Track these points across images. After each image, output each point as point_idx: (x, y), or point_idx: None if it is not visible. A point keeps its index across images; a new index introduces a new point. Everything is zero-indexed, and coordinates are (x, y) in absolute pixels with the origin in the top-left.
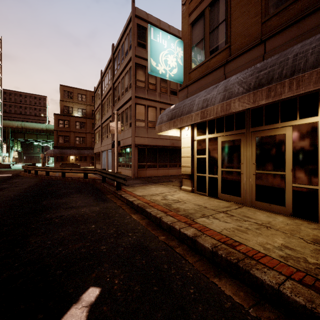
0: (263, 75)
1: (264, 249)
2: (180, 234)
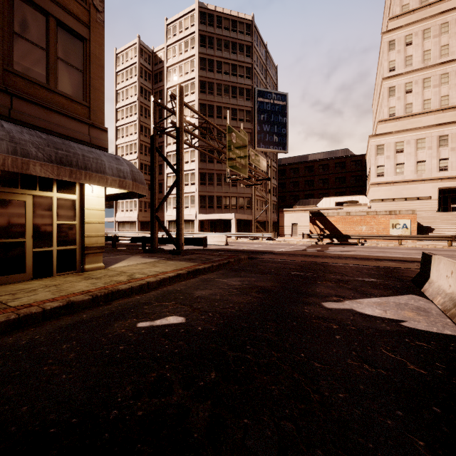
0: (63, 155)
1: (96, 286)
2: (45, 314)
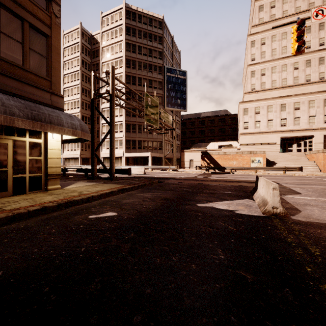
0: (35, 114)
1: (58, 199)
2: (29, 213)
